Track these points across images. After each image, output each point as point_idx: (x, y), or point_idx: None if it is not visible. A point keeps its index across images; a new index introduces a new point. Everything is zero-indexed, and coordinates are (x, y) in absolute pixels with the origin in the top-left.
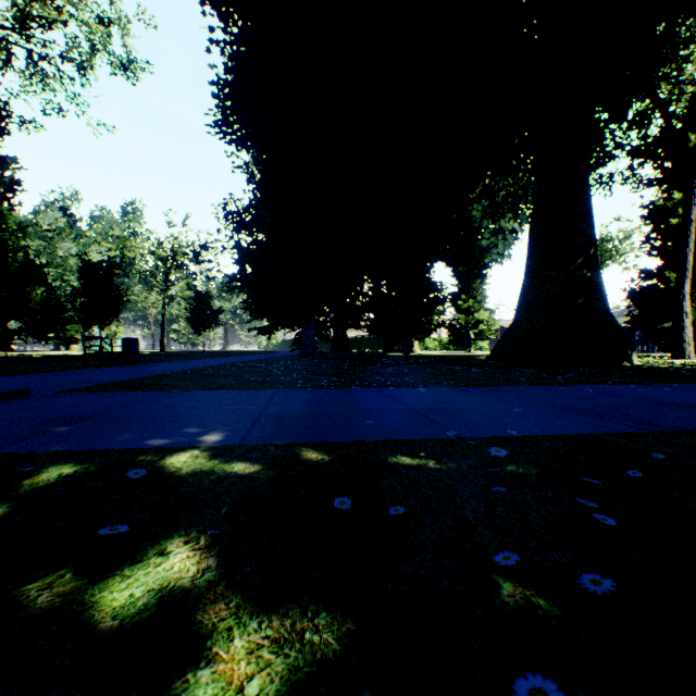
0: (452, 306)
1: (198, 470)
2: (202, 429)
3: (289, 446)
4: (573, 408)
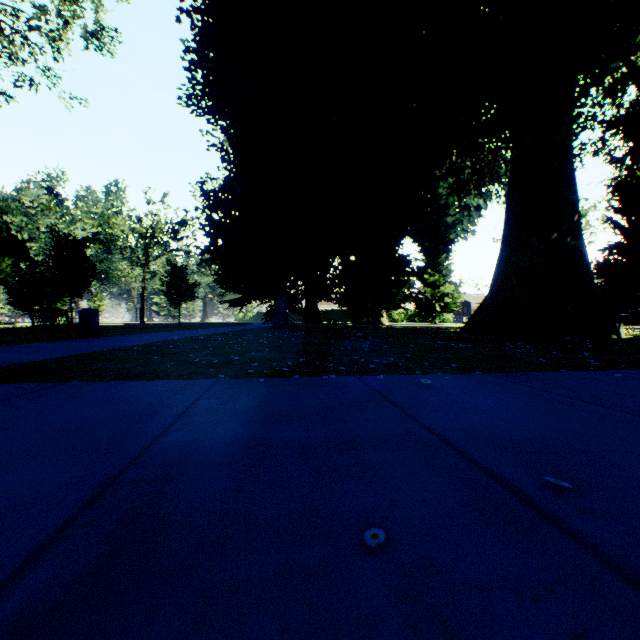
0: (419, 280)
1: None
2: None
3: None
4: None
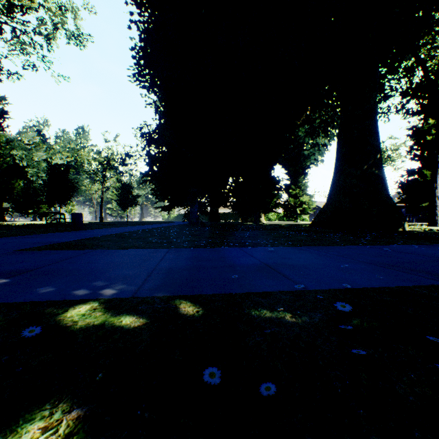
0: (286, 192)
1: (91, 324)
2: (107, 281)
3: (172, 298)
4: (382, 263)
